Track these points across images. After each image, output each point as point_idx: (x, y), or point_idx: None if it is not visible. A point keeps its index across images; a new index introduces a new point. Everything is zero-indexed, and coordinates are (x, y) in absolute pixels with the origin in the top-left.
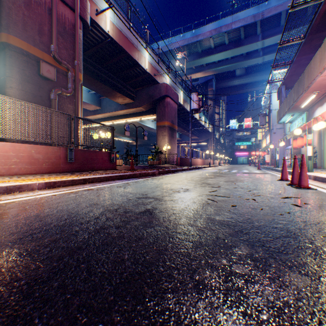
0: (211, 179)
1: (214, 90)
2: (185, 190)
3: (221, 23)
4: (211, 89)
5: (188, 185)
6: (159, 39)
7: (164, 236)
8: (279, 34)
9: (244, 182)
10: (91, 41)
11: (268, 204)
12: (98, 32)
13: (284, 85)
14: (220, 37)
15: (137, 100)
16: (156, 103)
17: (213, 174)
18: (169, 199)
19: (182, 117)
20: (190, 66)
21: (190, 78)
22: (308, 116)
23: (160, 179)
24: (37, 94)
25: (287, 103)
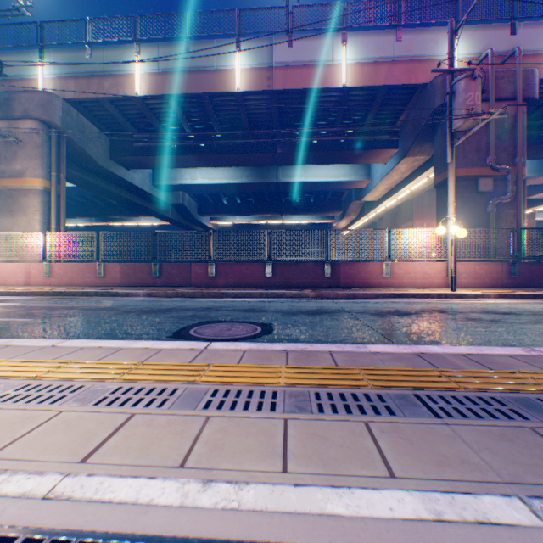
0: None
1: None
2: None
3: None
4: None
5: None
6: None
7: None
8: None
9: None
10: (537, 99)
11: None
12: None
13: None
14: None
15: None
16: None
17: None
18: None
19: None
20: None
21: None
22: None
23: None
24: (473, 212)
25: None
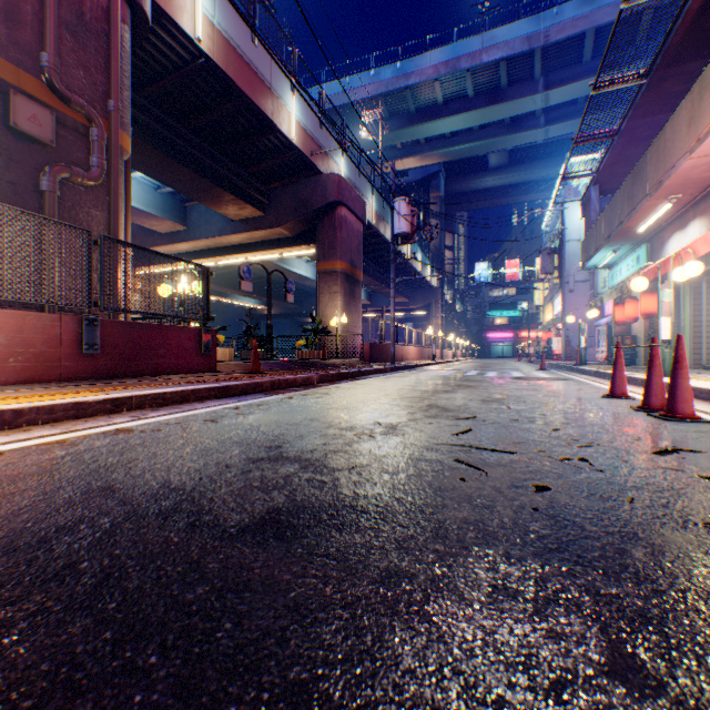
0: (446, 394)
1: (443, 197)
2: (387, 431)
3: (459, 49)
4: (437, 195)
5: (393, 414)
6: (322, 79)
7: (320, 704)
8: (581, 81)
9: (528, 402)
10: (158, 63)
11: (636, 478)
12: (174, 42)
13: (597, 186)
14: (457, 82)
15: (271, 211)
16: (316, 218)
17: (447, 383)
18: (345, 464)
19: (374, 255)
20: (391, 143)
21: (393, 164)
22: (652, 252)
23: (322, 396)
24: (3, 178)
25: (604, 224)
